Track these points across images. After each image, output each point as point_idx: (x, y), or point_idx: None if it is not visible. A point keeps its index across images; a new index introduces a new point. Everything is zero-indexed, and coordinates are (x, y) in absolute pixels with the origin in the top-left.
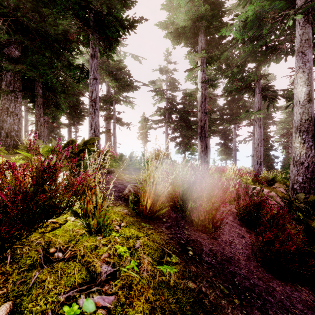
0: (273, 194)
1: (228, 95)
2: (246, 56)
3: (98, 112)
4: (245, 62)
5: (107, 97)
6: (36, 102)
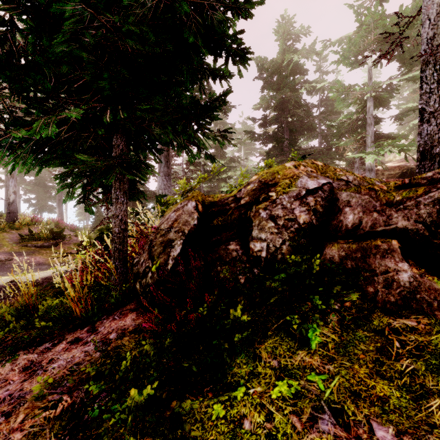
0: None
1: None
2: None
3: None
4: None
5: None
6: None
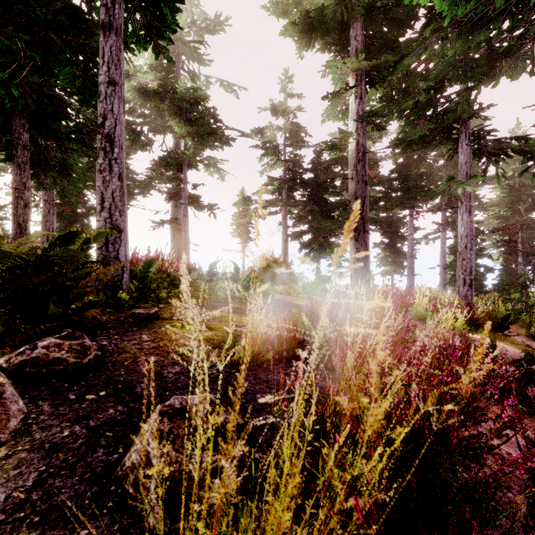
0: (517, 354)
1: (404, 151)
2: (446, 68)
3: (118, 166)
4: (443, 81)
5: (171, 156)
6: (15, 158)
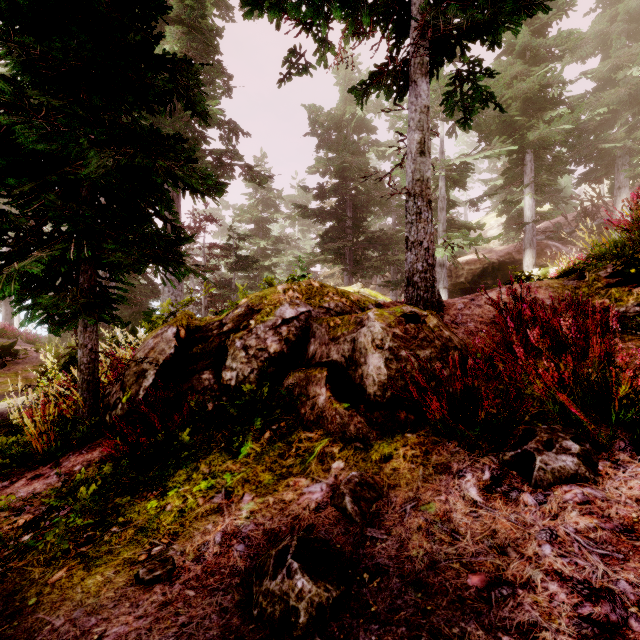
0: None
1: None
2: None
3: None
4: None
5: None
6: None
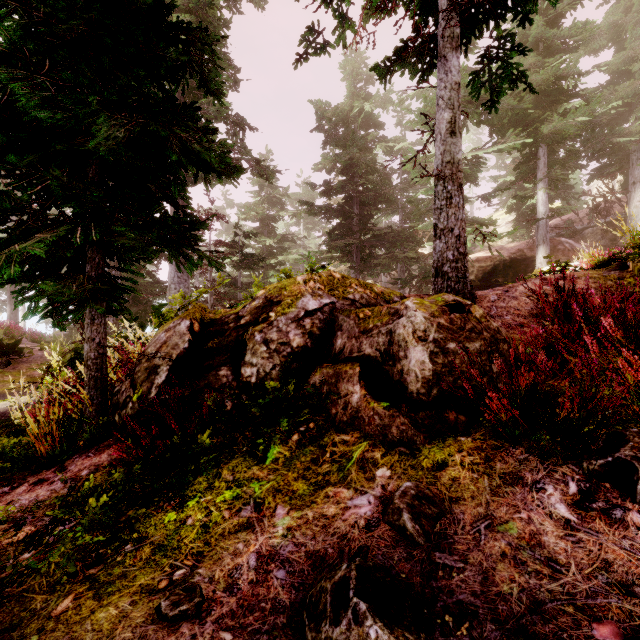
0: None
1: None
2: None
3: None
4: None
5: None
6: None
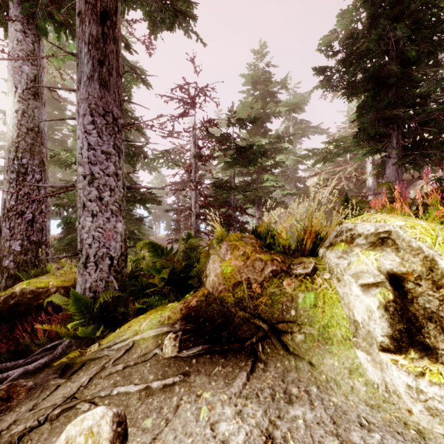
0: None
1: None
2: None
3: None
4: None
5: None
6: None
